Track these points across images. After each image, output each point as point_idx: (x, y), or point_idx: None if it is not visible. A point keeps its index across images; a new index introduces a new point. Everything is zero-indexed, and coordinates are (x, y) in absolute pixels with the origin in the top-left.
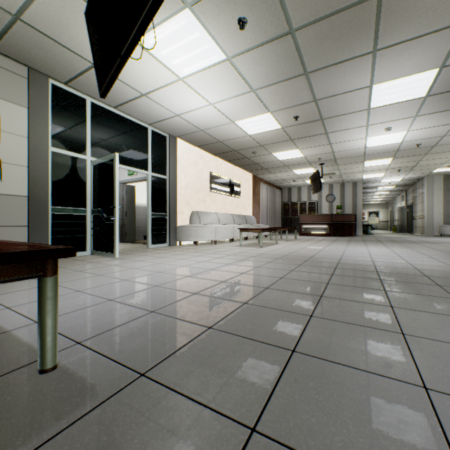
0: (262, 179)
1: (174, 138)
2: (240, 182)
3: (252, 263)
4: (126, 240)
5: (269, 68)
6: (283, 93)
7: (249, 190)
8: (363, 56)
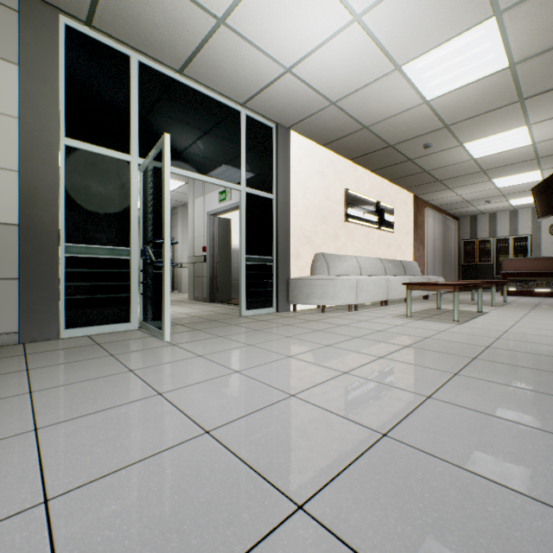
0: (428, 203)
1: (284, 130)
2: (393, 206)
3: (510, 399)
4: (219, 298)
5: None
6: None
7: (407, 219)
8: None
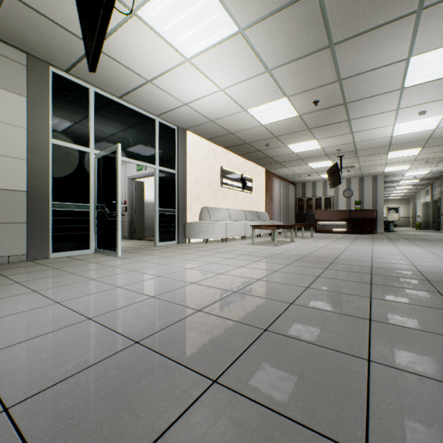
0: (275, 174)
1: (182, 131)
2: (252, 177)
3: (268, 265)
4: (136, 236)
5: (288, 41)
6: (303, 72)
7: (261, 185)
8: (403, 18)
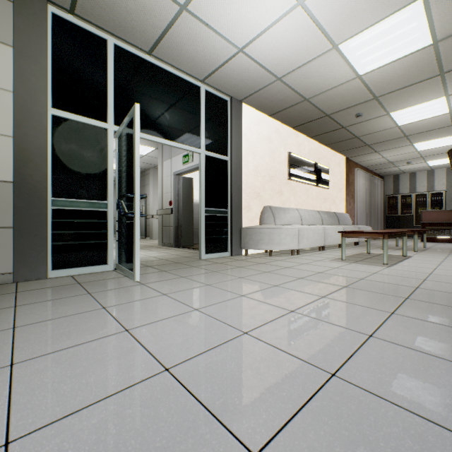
0: (358, 164)
1: (237, 103)
2: (328, 167)
3: (447, 338)
4: (183, 244)
5: None
6: None
7: (340, 178)
8: None
